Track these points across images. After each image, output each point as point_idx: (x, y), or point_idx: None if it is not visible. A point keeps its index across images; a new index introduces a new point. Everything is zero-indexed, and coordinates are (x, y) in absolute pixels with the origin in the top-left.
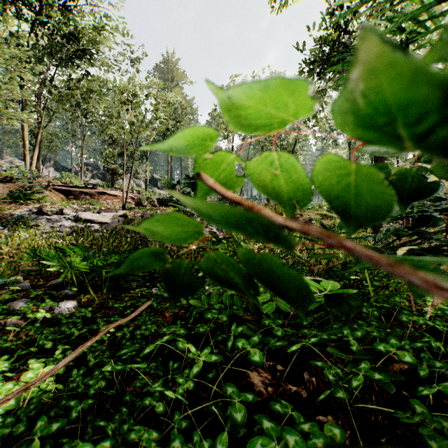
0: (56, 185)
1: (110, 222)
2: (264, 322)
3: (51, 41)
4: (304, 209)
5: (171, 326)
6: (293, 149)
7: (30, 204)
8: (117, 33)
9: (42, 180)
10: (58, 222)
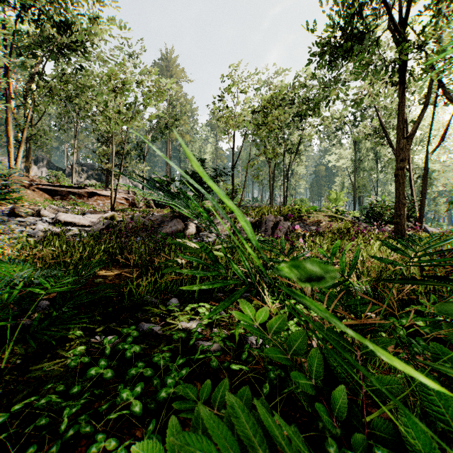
0: (40, 184)
1: (94, 225)
2: None
3: (37, 28)
4: (311, 211)
5: None
6: (297, 148)
7: (5, 205)
8: (111, 22)
9: (24, 178)
10: (32, 225)
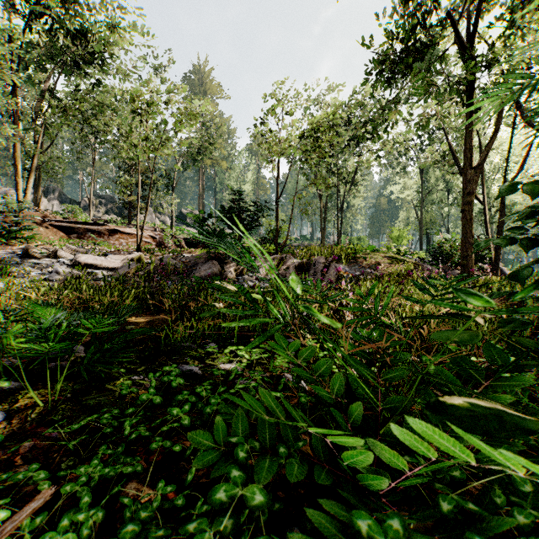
0: (54, 220)
1: (118, 267)
2: (358, 524)
3: (49, 39)
4: (368, 251)
5: (123, 532)
6: (353, 178)
7: (16, 244)
8: (135, 31)
9: (36, 214)
10: (49, 268)
